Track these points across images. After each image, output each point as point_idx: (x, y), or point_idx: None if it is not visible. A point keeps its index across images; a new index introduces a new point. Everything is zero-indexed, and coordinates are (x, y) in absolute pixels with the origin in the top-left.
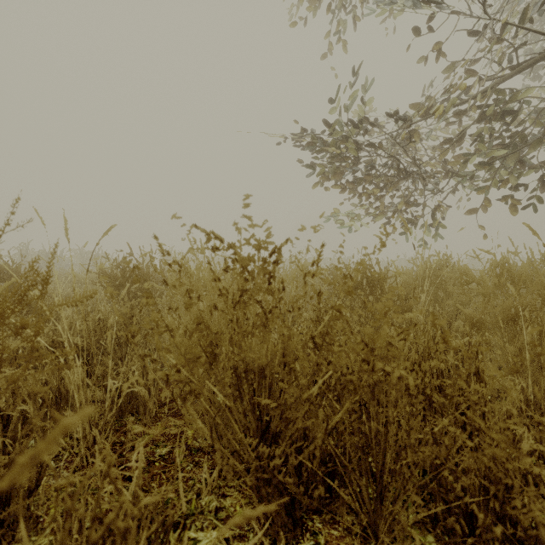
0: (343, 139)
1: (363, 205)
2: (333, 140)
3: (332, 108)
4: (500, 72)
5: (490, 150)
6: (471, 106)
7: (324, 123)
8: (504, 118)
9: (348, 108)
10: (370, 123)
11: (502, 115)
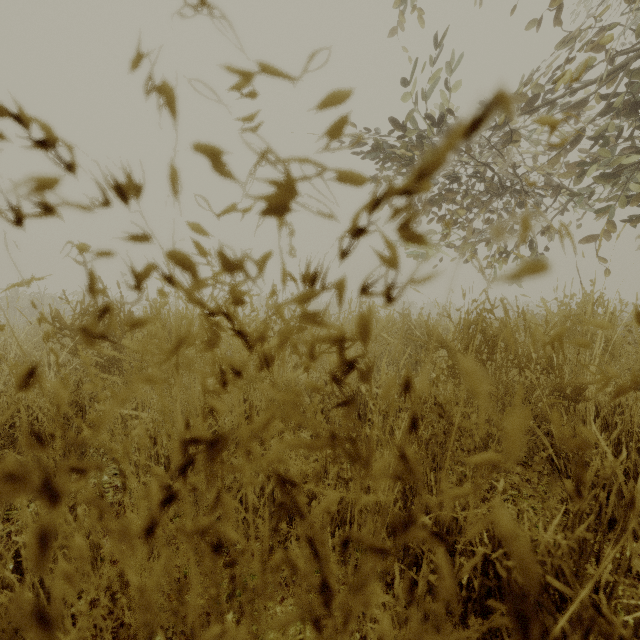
0: (417, 141)
1: (441, 232)
2: (403, 144)
3: (404, 95)
4: (635, 45)
5: (615, 156)
6: (591, 94)
7: (390, 119)
8: (636, 112)
9: (425, 97)
10: (455, 118)
11: (634, 107)
